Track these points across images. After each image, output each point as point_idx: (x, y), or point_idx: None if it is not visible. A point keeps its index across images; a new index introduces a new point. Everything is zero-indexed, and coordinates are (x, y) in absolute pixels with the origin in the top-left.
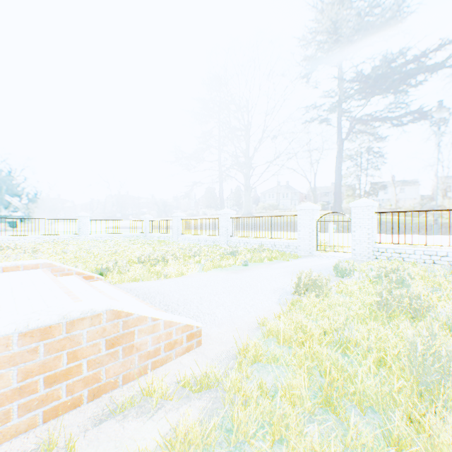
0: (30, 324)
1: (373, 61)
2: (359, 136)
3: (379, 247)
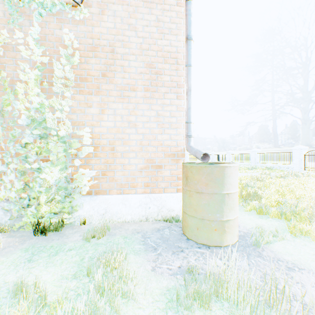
0: None
1: None
2: None
3: None
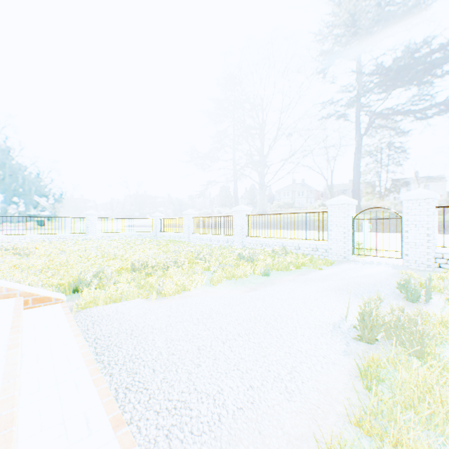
0: None
1: (400, 45)
2: (384, 128)
3: (444, 252)
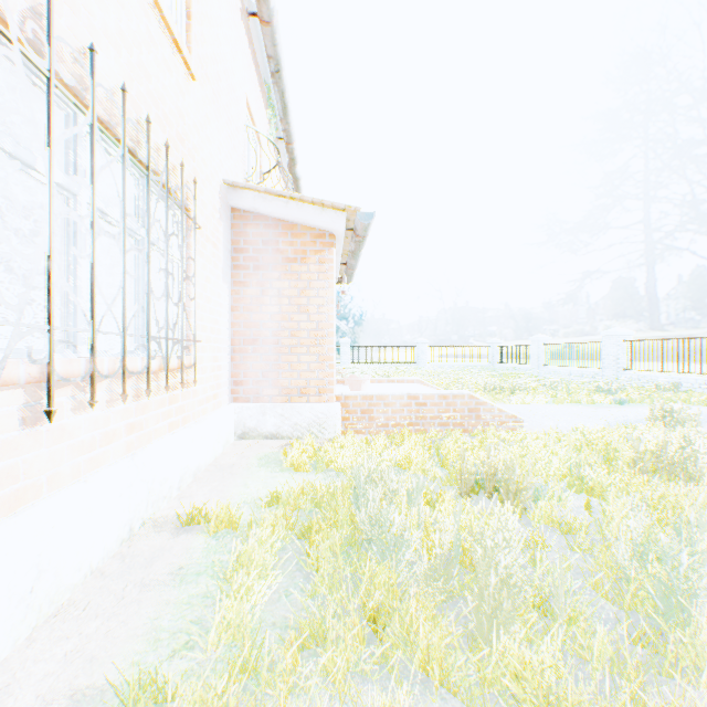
0: (440, 392)
1: None
2: None
3: None
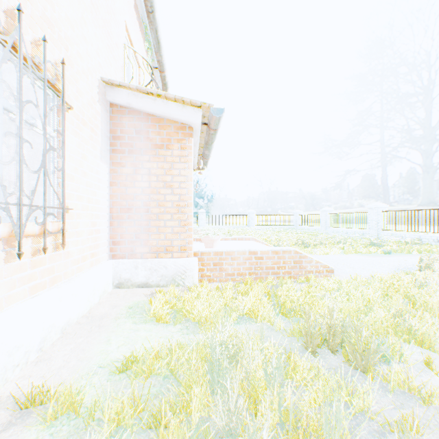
0: (273, 249)
1: None
2: None
3: None
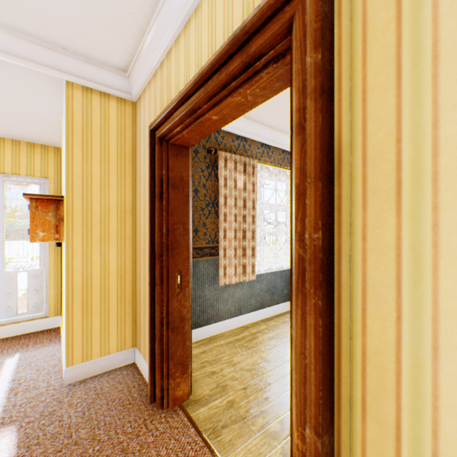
0: None
1: None
2: None
3: None
